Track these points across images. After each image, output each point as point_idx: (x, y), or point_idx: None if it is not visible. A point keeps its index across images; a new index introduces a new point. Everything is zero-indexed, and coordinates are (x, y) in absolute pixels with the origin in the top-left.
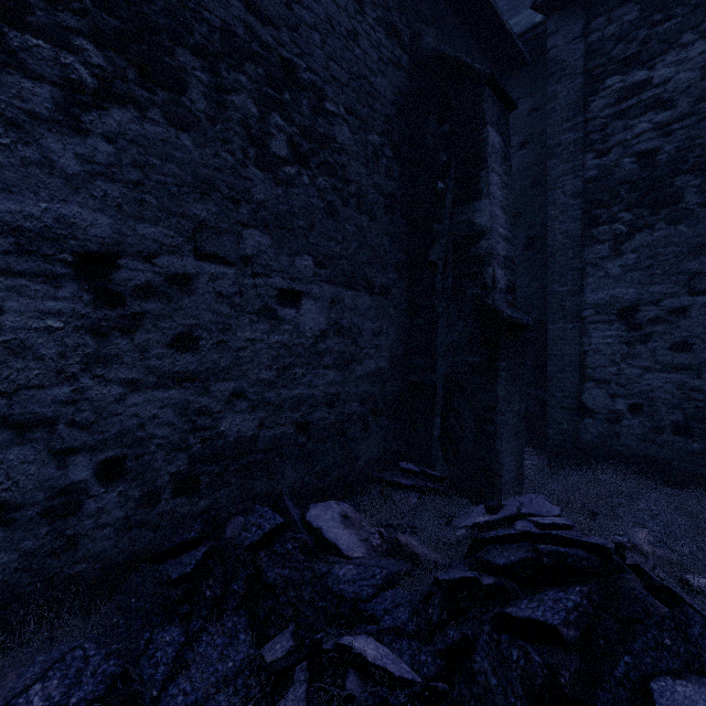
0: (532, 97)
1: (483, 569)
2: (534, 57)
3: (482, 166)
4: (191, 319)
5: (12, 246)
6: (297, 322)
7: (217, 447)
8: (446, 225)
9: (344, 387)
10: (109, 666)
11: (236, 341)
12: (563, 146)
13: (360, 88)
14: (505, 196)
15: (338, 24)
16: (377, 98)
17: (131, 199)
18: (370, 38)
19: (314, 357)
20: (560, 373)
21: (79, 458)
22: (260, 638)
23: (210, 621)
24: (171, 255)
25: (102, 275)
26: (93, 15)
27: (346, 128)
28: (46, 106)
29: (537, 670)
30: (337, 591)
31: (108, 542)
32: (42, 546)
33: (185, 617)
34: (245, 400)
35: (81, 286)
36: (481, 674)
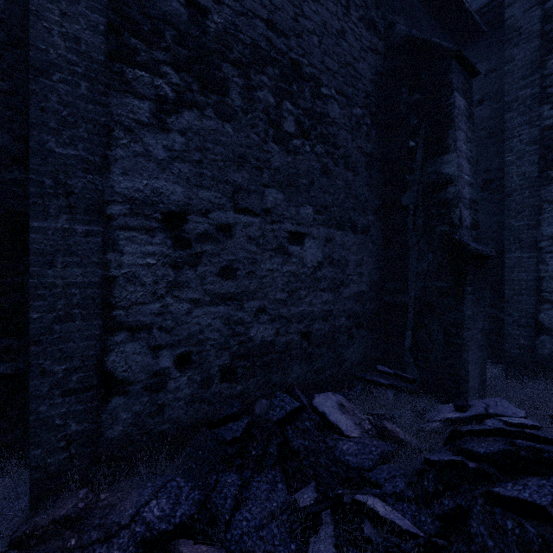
0: (488, 61)
1: (462, 456)
2: (490, 27)
3: (450, 125)
4: (231, 256)
5: (128, 210)
6: (301, 256)
7: (248, 348)
8: (416, 176)
9: (335, 305)
10: (196, 495)
11: (260, 271)
12: (519, 100)
13: (346, 73)
14: (469, 149)
15: (330, 27)
16: (359, 79)
17: (195, 173)
18: (354, 33)
19: (314, 283)
20: (517, 296)
21: (165, 352)
22: (291, 488)
23: (256, 472)
24: (219, 211)
25: (178, 227)
26: (173, 50)
27: (336, 106)
28: (146, 115)
29: (533, 538)
30: (344, 461)
31: (181, 410)
32: (144, 410)
33: (239, 467)
34: (266, 315)
35: (166, 235)
36: (478, 536)
